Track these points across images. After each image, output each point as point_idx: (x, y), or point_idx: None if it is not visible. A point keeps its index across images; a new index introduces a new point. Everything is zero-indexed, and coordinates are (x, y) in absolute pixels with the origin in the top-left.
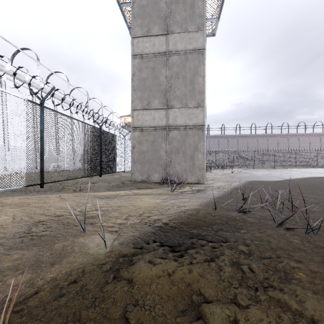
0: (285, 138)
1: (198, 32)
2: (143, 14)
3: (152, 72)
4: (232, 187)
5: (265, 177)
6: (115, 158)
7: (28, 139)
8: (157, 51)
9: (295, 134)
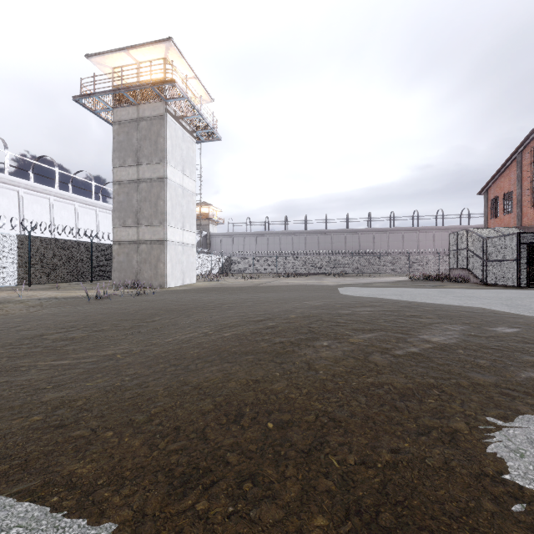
0: (414, 234)
1: (160, 164)
2: (121, 149)
3: (127, 196)
4: (174, 290)
5: (247, 284)
6: None
7: (19, 257)
8: (131, 179)
9: (427, 228)
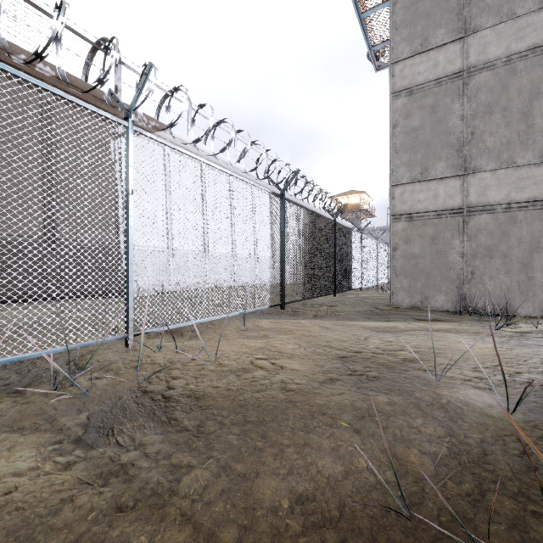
0: None
1: (542, 9)
2: (413, 18)
3: (431, 114)
4: None
5: None
6: (350, 267)
7: (271, 244)
8: (443, 74)
9: None
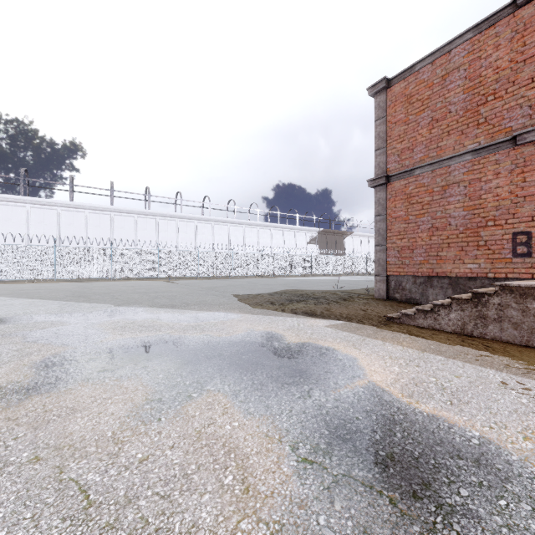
0: None
1: None
2: None
3: None
4: None
5: None
6: None
7: None
8: None
9: None
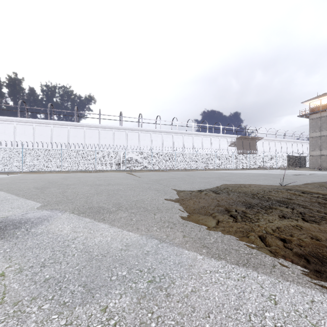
0: None
1: None
2: (313, 127)
3: (315, 141)
4: None
5: None
6: (305, 163)
7: (287, 161)
8: (317, 136)
9: None
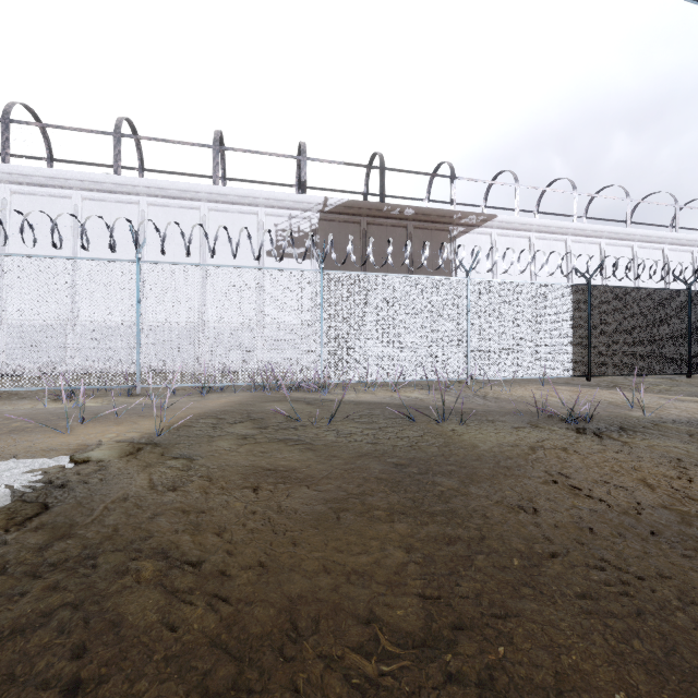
0: None
1: None
2: None
3: None
4: None
5: None
6: None
7: (573, 326)
8: None
9: None
